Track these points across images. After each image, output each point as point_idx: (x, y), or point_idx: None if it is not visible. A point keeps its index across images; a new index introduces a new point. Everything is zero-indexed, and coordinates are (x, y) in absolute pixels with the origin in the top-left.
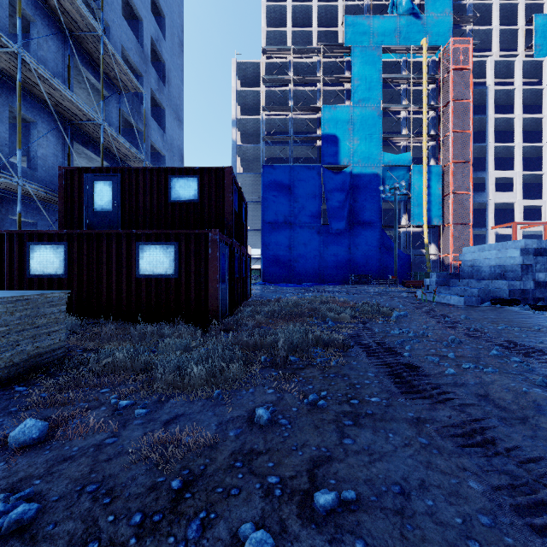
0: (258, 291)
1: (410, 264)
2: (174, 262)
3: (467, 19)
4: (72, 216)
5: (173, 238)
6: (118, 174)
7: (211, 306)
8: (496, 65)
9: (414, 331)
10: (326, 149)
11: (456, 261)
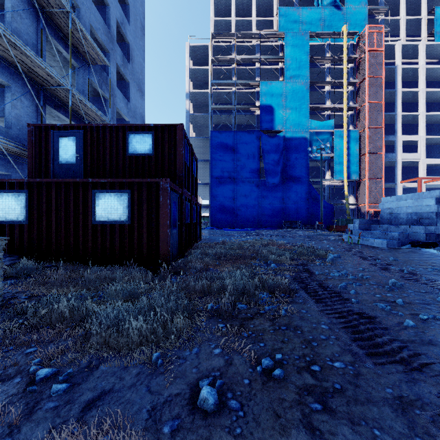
0: (207, 235)
1: (333, 212)
2: (128, 209)
3: (379, 10)
4: (39, 168)
5: (126, 186)
6: (81, 131)
7: (162, 250)
8: (403, 48)
9: (351, 273)
10: (263, 117)
11: (371, 210)
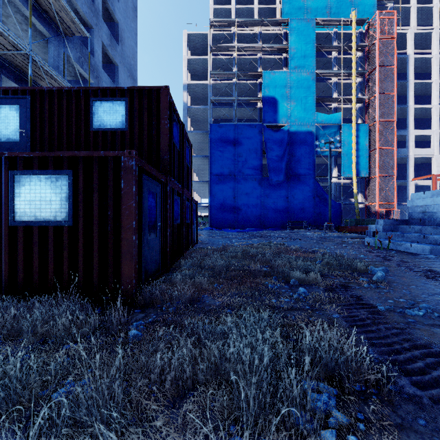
0: (205, 237)
1: (341, 211)
2: (67, 202)
3: None
4: None
5: (65, 164)
6: (27, 96)
7: (124, 269)
8: (415, 37)
9: (437, 307)
10: (266, 109)
11: (382, 209)
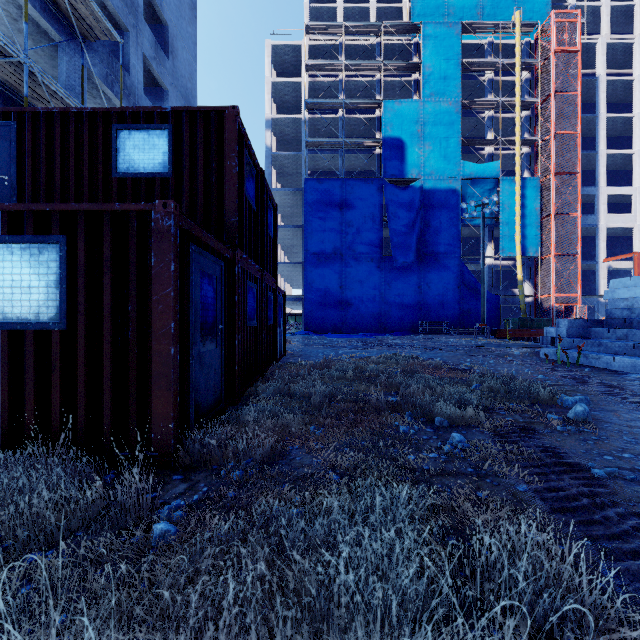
0: (298, 345)
1: (499, 308)
2: (58, 289)
3: None
4: None
5: (54, 224)
6: (11, 122)
7: (155, 404)
8: (608, 49)
9: None
10: (388, 156)
11: (560, 304)
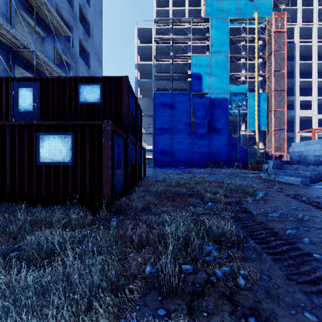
0: (150, 173)
1: (247, 155)
2: (71, 151)
3: (281, 1)
4: (1, 115)
5: (69, 128)
6: (37, 82)
7: (104, 190)
8: (300, 30)
9: (288, 213)
10: (194, 82)
11: (276, 153)
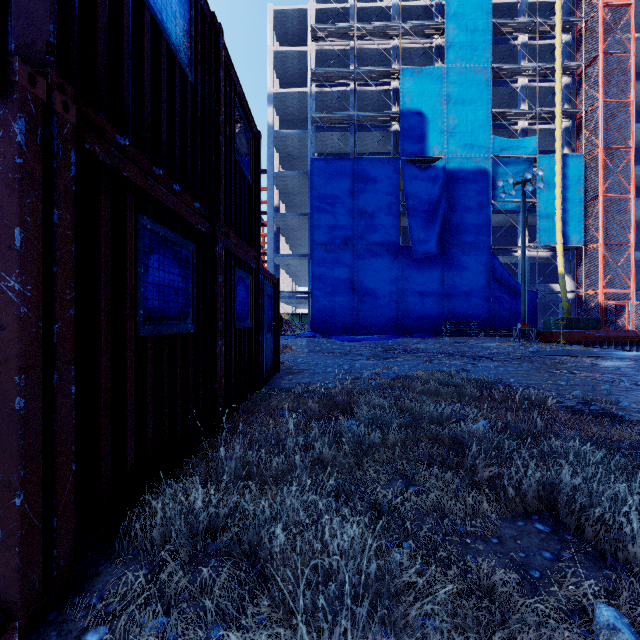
0: (300, 352)
1: (535, 305)
2: None
3: None
4: None
5: None
6: None
7: None
8: None
9: None
10: (406, 132)
11: (609, 301)
